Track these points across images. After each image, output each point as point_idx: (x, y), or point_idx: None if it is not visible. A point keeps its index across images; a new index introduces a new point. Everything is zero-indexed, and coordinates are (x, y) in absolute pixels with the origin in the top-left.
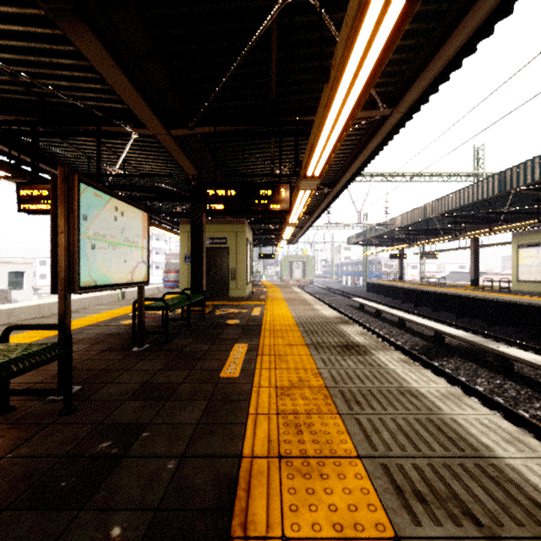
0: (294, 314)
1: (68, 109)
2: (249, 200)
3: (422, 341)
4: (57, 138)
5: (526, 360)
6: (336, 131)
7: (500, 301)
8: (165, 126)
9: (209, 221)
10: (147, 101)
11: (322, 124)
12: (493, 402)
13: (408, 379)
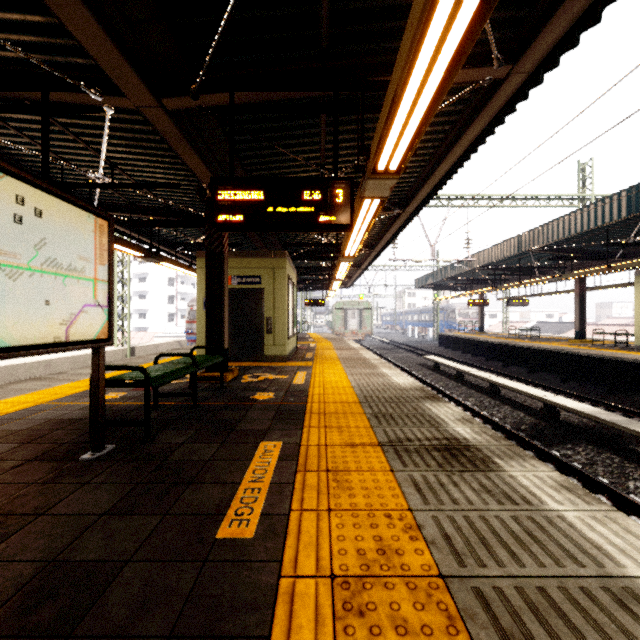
0: (354, 383)
1: (2, 66)
2: (286, 207)
3: (527, 416)
4: (6, 125)
5: None
6: (442, 58)
7: (627, 361)
8: (151, 88)
9: (236, 253)
10: (109, 32)
11: (416, 47)
12: None
13: (607, 548)
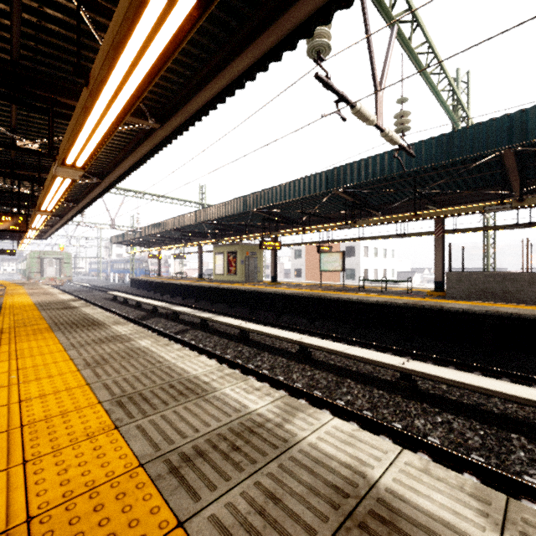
0: (35, 300)
1: None
2: None
3: (145, 313)
4: None
5: (179, 310)
6: (54, 201)
7: (199, 286)
8: None
9: None
10: None
11: (45, 197)
12: (156, 330)
13: (87, 312)
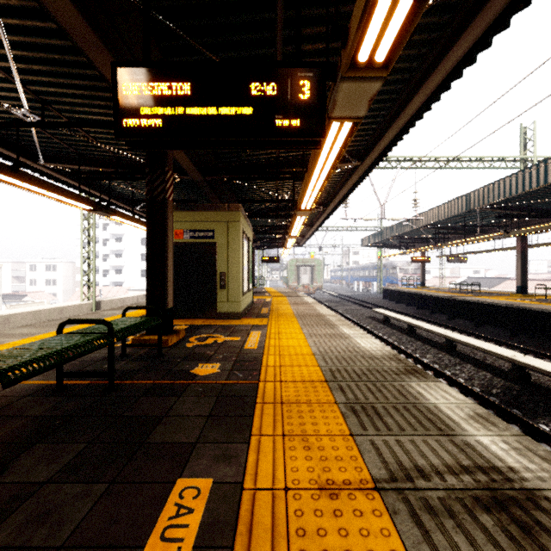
0: (314, 348)
1: None
2: (225, 107)
3: (495, 378)
4: None
5: None
6: None
7: None
8: None
9: (189, 206)
10: None
11: None
12: None
13: None
